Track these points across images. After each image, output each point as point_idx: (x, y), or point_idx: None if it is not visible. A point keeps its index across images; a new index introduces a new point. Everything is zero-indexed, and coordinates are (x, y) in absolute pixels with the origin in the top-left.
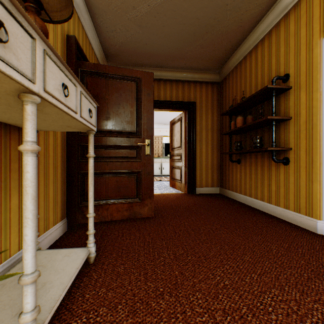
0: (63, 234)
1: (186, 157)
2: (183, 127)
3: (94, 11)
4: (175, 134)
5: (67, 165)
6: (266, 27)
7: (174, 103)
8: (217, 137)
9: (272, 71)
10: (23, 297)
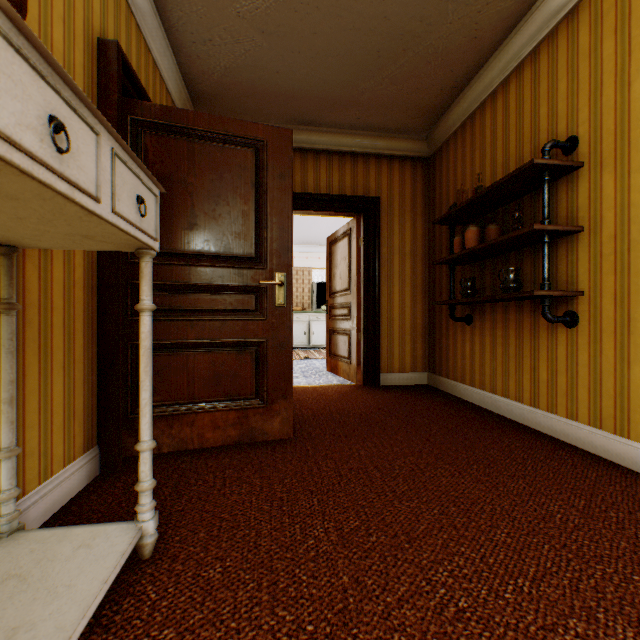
0: (88, 484)
1: (359, 311)
2: (353, 249)
3: None
4: (338, 264)
5: (99, 329)
6: (527, 40)
7: (335, 199)
8: (423, 270)
9: (541, 132)
10: None
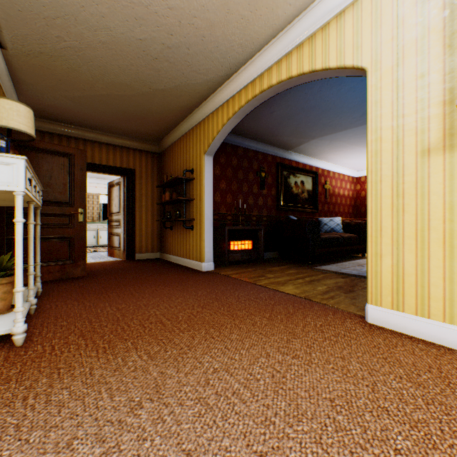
0: None
1: (125, 224)
2: (122, 192)
3: (20, 81)
4: (115, 199)
5: None
6: (184, 129)
7: (112, 168)
8: (158, 205)
9: (188, 163)
10: (30, 280)
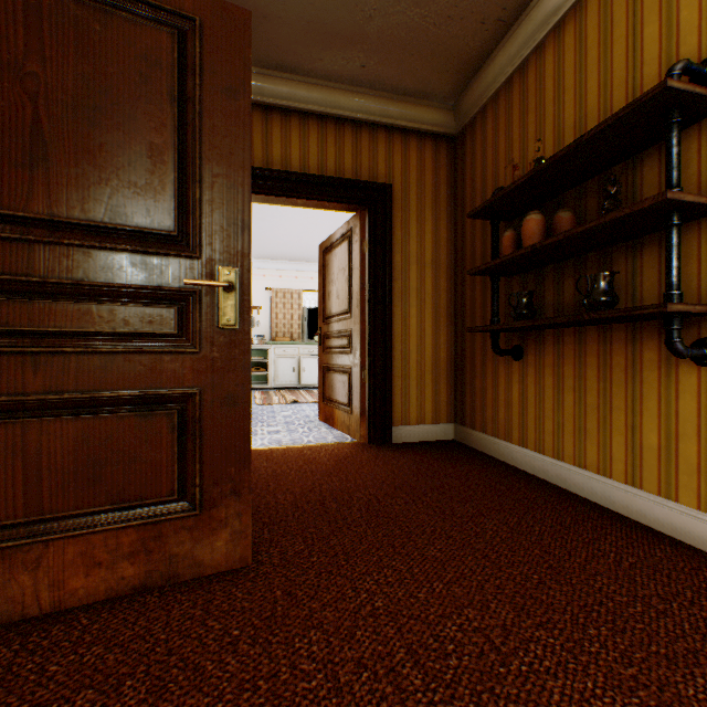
0: None
1: (364, 341)
2: (355, 256)
3: None
4: (335, 279)
5: None
6: None
7: (331, 184)
8: (448, 286)
9: (646, 63)
10: None
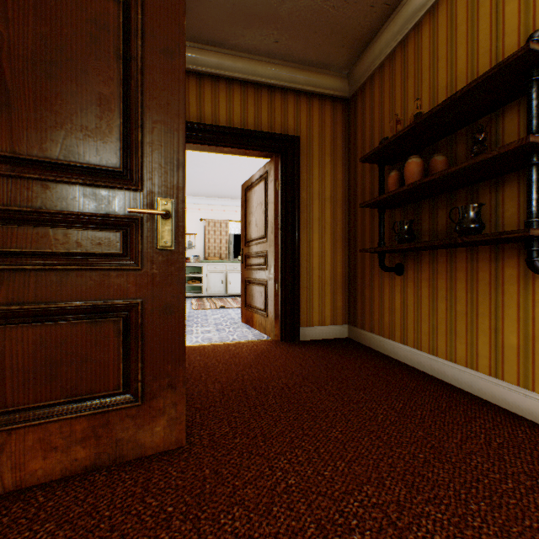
0: None
1: (277, 260)
2: (270, 193)
3: None
4: (254, 211)
5: None
6: None
7: (251, 135)
8: (343, 217)
9: (507, 34)
10: None
